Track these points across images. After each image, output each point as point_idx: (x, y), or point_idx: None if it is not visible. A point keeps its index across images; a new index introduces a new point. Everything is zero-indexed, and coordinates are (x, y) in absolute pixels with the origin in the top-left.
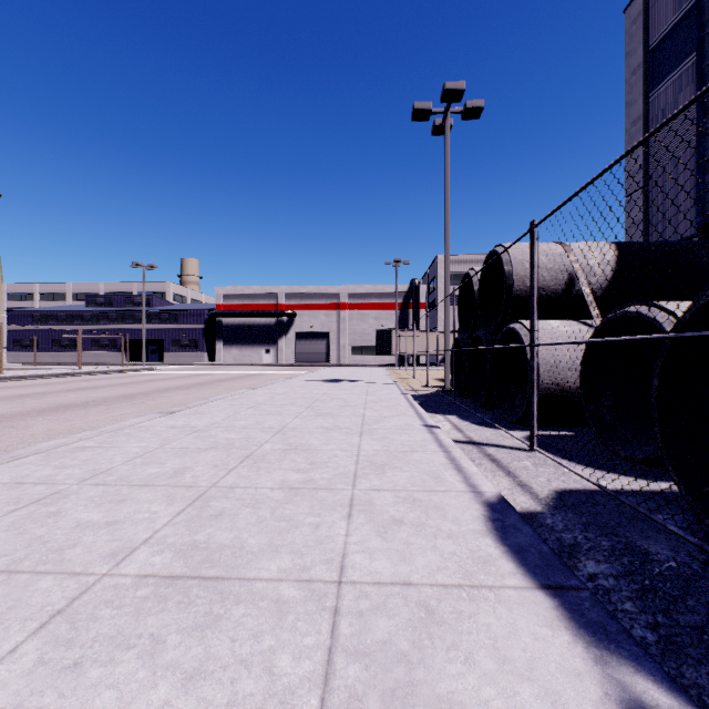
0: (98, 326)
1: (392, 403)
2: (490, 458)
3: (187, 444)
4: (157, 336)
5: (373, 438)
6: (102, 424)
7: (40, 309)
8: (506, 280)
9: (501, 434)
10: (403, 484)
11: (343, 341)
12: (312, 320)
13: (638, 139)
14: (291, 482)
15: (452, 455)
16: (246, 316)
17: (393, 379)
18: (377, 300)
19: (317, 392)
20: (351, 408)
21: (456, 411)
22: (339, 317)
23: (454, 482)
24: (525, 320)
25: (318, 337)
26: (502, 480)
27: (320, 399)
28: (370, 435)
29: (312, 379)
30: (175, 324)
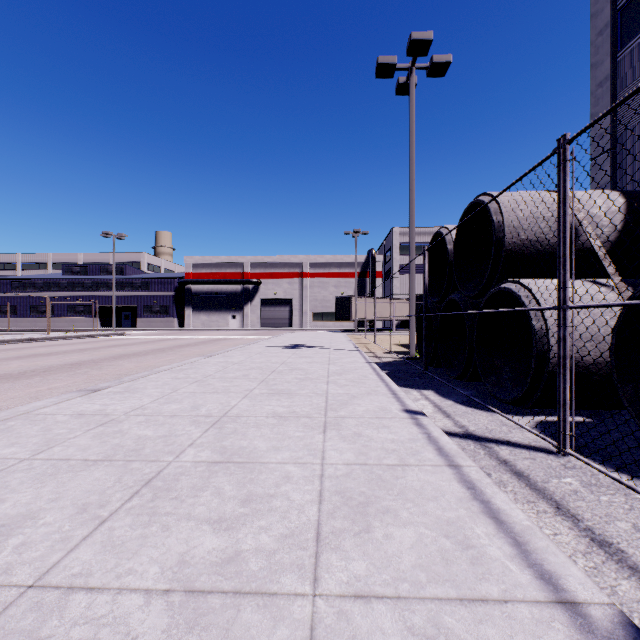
0: (73, 293)
1: (358, 375)
2: (510, 468)
3: (73, 451)
4: (130, 302)
5: (342, 435)
6: (14, 404)
7: (18, 277)
8: (496, 233)
9: (501, 422)
10: (411, 573)
11: (305, 308)
12: (276, 288)
13: (605, 100)
14: (196, 566)
15: (467, 476)
16: (214, 284)
17: (355, 345)
18: (336, 269)
19: (275, 361)
20: (312, 382)
21: (431, 384)
22: (301, 285)
23: (506, 563)
24: (521, 279)
25: (281, 303)
26: (557, 525)
27: (278, 369)
28: (337, 430)
29: (273, 345)
30: (147, 291)
